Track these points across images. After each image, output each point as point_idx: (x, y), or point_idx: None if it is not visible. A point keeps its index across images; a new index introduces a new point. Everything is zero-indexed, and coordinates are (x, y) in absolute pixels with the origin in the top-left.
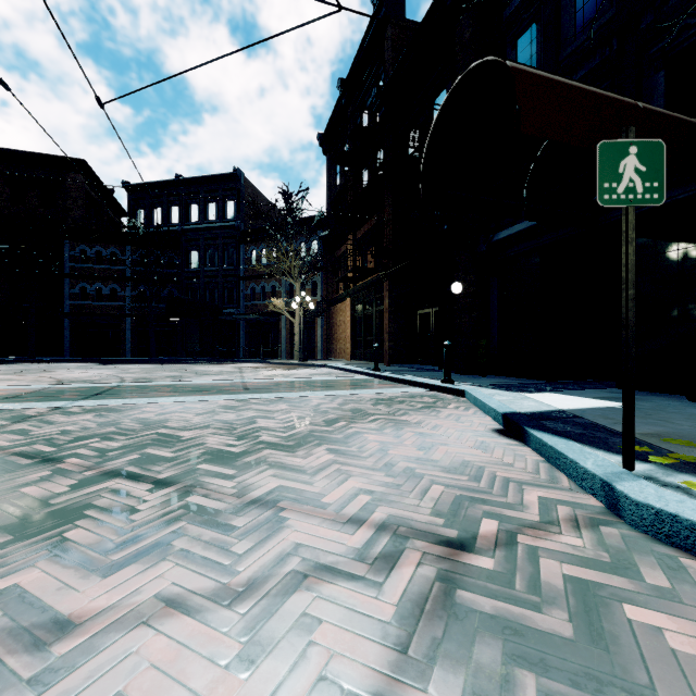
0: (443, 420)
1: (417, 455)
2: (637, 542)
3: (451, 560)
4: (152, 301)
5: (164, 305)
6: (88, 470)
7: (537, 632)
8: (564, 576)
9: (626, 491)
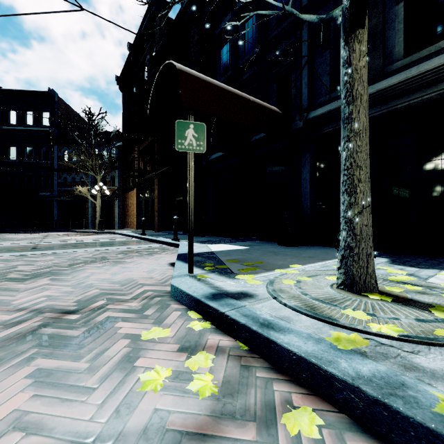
0: (148, 260)
1: (106, 277)
2: (164, 301)
3: (57, 318)
4: None
5: None
6: None
7: (64, 336)
8: (108, 317)
9: (172, 281)
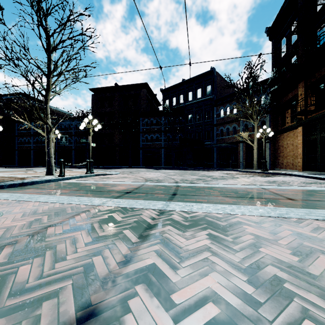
0: None
1: None
2: None
3: None
4: (173, 140)
5: (177, 142)
6: None
7: None
8: None
9: None
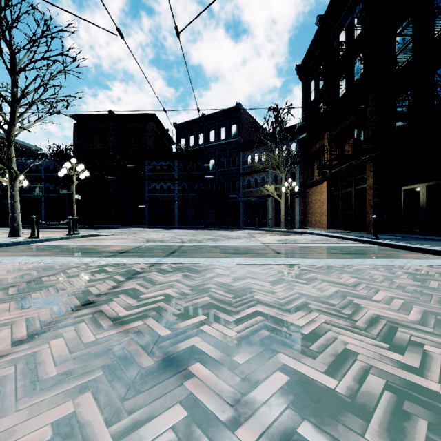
0: None
1: None
2: None
3: None
4: (189, 192)
5: (195, 194)
6: (236, 416)
7: None
8: None
9: None
